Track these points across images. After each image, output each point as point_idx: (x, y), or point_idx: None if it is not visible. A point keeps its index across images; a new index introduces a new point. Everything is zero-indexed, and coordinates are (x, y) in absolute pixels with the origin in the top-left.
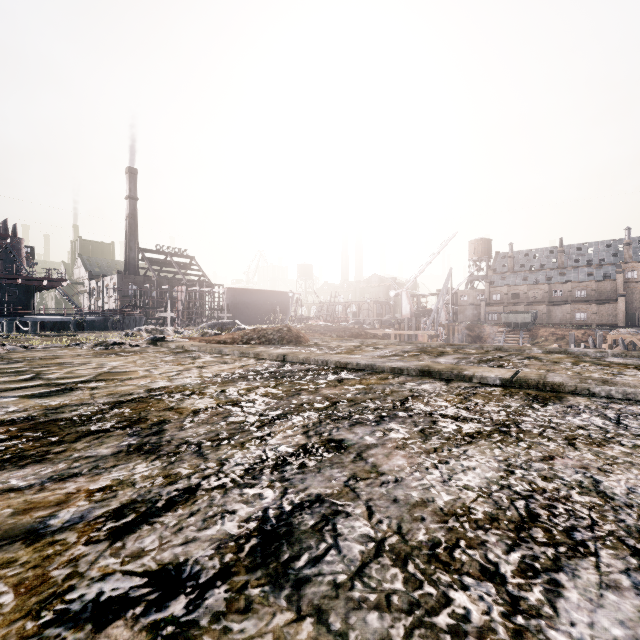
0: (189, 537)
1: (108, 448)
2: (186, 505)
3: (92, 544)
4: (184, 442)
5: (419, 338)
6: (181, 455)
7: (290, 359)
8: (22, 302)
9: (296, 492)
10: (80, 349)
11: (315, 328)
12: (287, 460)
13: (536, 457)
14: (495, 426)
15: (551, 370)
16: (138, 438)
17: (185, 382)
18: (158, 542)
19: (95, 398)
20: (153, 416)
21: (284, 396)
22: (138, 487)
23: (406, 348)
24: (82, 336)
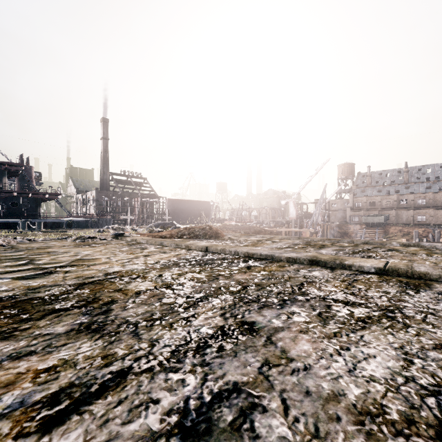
0: (112, 433)
1: (64, 326)
2: (116, 391)
3: (21, 438)
4: (124, 322)
5: (303, 234)
6: (120, 335)
7: (211, 250)
8: (32, 209)
9: (215, 379)
10: (66, 241)
11: (229, 227)
12: (207, 342)
13: (428, 345)
14: (381, 311)
15: (412, 260)
16: (89, 317)
17: (133, 267)
18: (82, 438)
19: (66, 280)
20: (105, 296)
21: (206, 280)
22: (78, 368)
23: (295, 242)
24: (70, 232)
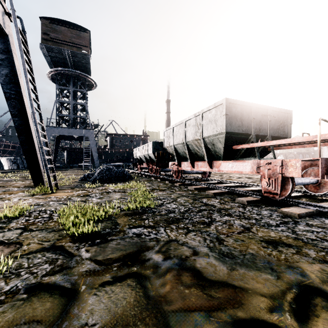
0: None
1: None
2: None
3: None
4: None
5: None
6: None
7: None
8: None
9: None
10: None
11: None
12: None
13: None
14: None
15: None
16: None
17: None
18: None
19: None
20: None
21: None
22: None
23: None
24: None
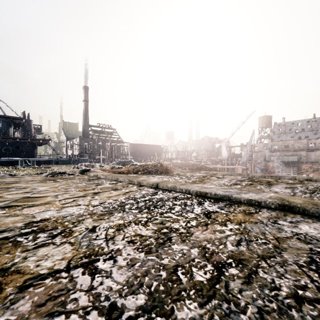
0: None
1: None
2: None
3: None
4: None
5: (236, 170)
6: None
7: (161, 187)
8: (30, 151)
9: None
10: (39, 176)
11: (176, 164)
12: None
13: None
14: None
15: None
16: None
17: (69, 212)
18: None
19: None
20: None
21: (153, 244)
22: None
23: (238, 178)
24: (52, 168)
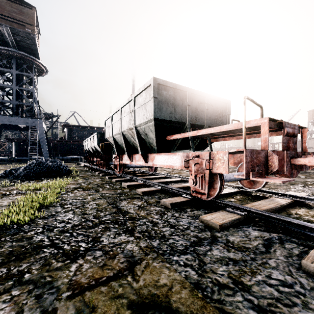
0: None
1: None
2: None
3: None
4: None
5: None
6: None
7: None
8: None
9: None
10: None
11: None
12: None
13: None
14: None
15: None
16: None
17: None
18: None
19: None
20: None
21: None
22: None
23: None
24: None
